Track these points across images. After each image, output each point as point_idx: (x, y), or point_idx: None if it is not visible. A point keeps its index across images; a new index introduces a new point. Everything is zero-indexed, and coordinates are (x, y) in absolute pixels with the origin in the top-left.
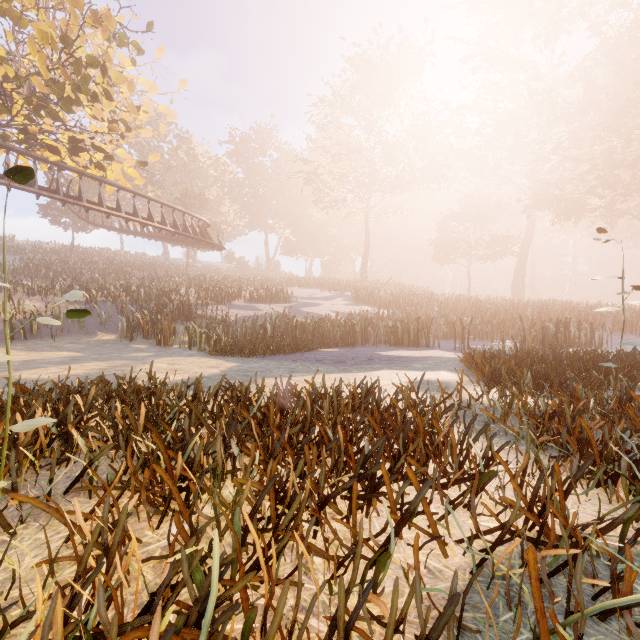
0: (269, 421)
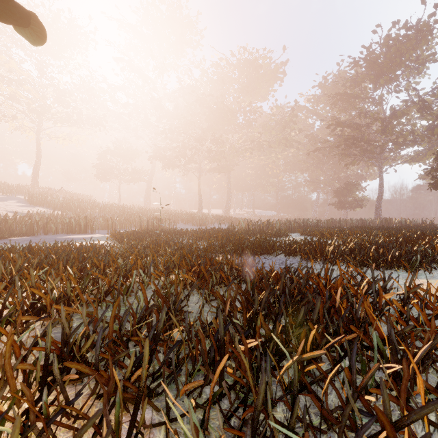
0: (33, 252)
